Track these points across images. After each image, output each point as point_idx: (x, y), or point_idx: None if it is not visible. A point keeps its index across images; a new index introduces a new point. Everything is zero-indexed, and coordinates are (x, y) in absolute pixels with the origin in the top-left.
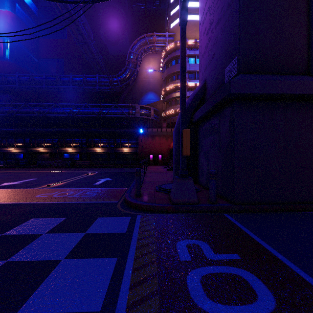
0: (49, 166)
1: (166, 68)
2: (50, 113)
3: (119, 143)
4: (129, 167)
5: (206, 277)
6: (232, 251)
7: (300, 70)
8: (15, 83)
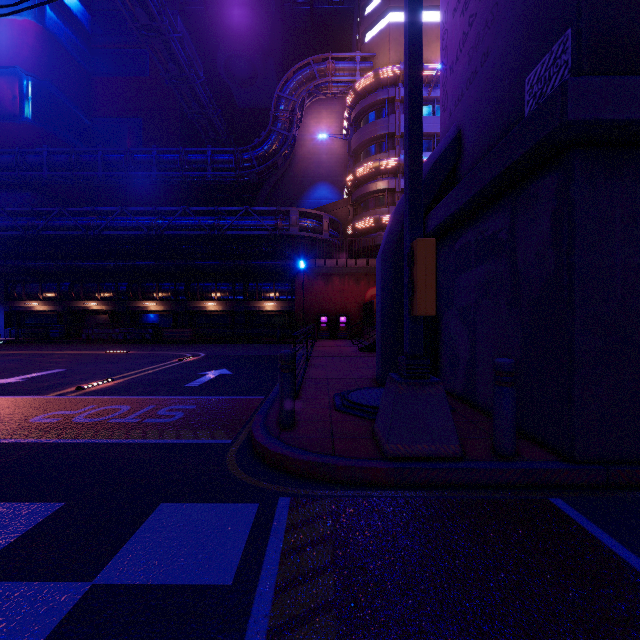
0: (107, 340)
1: (355, 130)
2: (110, 229)
3: (255, 290)
4: (276, 344)
5: None
6: None
7: None
8: (42, 168)
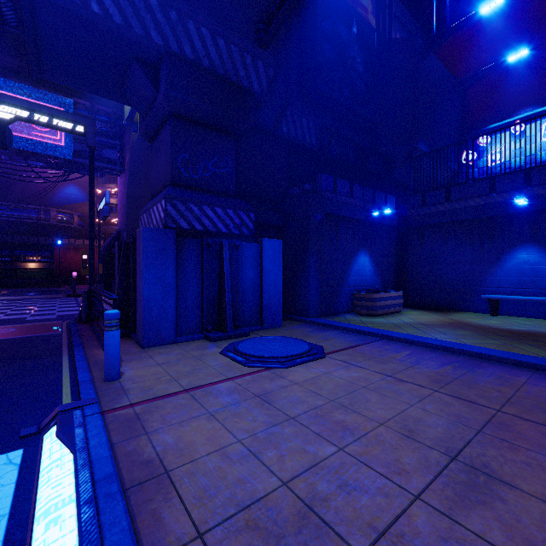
0: None
1: None
2: None
3: (21, 255)
4: (43, 287)
5: None
6: None
7: None
8: None
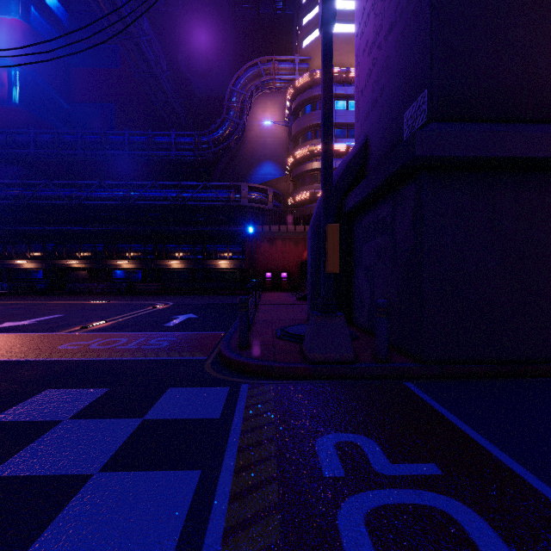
0: (87, 293)
1: (294, 119)
2: (89, 199)
3: (212, 251)
4: (230, 295)
5: (376, 514)
6: (424, 457)
7: (544, 115)
8: (29, 146)
